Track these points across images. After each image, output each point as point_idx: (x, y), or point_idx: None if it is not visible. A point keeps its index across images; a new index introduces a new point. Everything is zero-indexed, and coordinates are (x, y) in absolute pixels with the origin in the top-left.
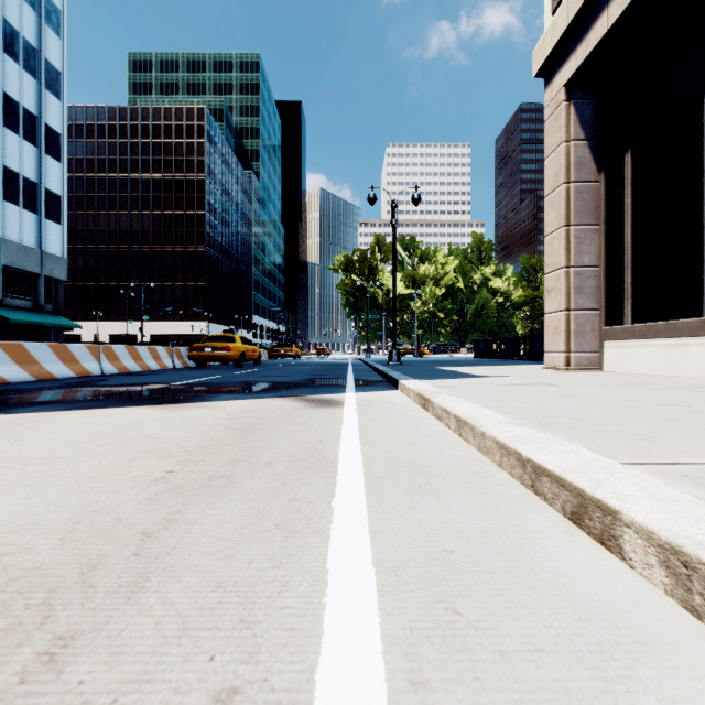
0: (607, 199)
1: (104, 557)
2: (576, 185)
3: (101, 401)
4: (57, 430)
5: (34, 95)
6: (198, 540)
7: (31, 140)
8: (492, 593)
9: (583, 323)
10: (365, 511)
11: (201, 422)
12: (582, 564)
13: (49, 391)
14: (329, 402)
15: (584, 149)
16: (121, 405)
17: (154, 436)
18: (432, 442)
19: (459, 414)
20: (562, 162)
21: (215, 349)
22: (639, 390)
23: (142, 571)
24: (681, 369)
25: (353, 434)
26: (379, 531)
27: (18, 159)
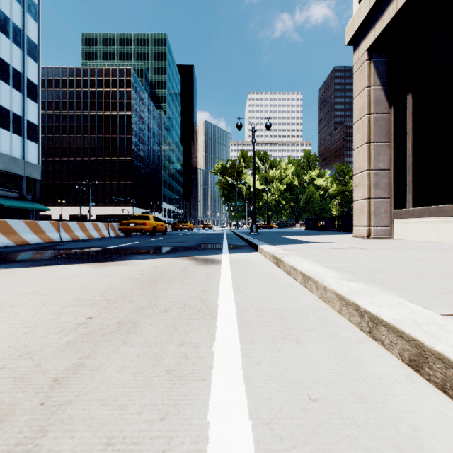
0: (395, 125)
1: (13, 407)
2: (375, 116)
3: (55, 260)
4: (17, 282)
5: (20, 59)
6: (99, 387)
7: (17, 88)
8: (362, 452)
9: (379, 207)
10: (239, 356)
11: (120, 276)
12: (433, 415)
13: (21, 253)
14: (211, 261)
15: (380, 92)
16: (67, 263)
17: (85, 287)
18: (285, 292)
19: (304, 271)
20: (365, 100)
21: (136, 224)
22: (423, 252)
23: (42, 424)
24: (446, 238)
25: (228, 286)
26: (252, 377)
27: (9, 100)
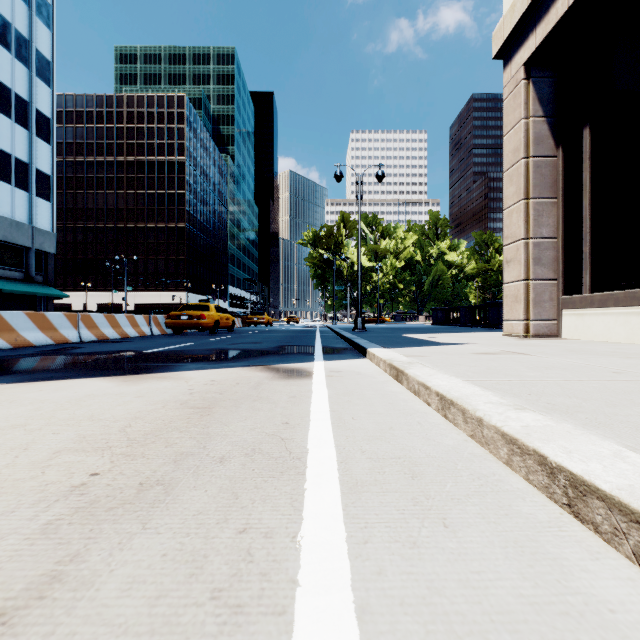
0: (565, 174)
1: None
2: (535, 160)
3: (64, 371)
4: None
5: (25, 82)
6: (79, 632)
7: (22, 123)
8: None
9: (541, 292)
10: (345, 557)
11: (157, 397)
12: None
13: (17, 360)
14: (298, 372)
15: (542, 125)
16: (81, 376)
17: (98, 417)
18: (414, 425)
19: (443, 392)
20: (521, 138)
21: (190, 317)
22: (615, 360)
23: None
24: None
25: (323, 414)
26: (370, 607)
27: (10, 141)
